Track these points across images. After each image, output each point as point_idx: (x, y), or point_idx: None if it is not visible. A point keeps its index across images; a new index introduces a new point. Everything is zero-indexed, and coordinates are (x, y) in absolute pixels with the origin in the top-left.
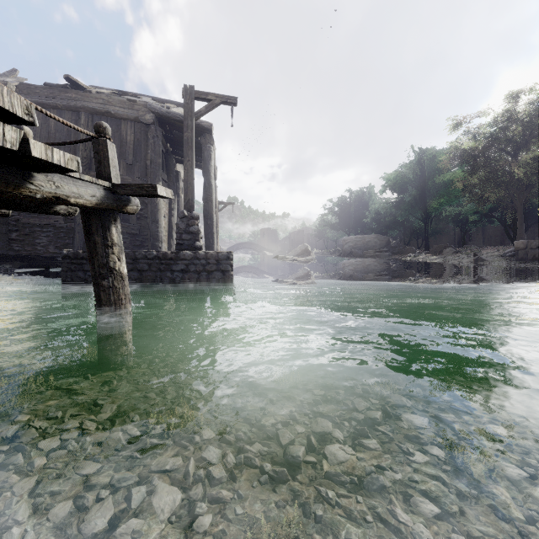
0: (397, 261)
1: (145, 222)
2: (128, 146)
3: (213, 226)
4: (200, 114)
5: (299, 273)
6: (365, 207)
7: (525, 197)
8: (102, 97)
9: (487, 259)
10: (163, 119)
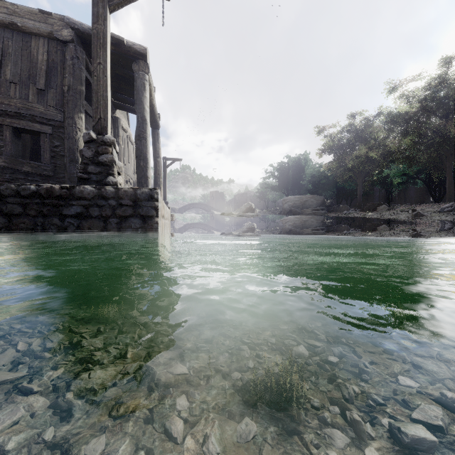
0: (335, 218)
1: (61, 162)
2: (39, 67)
3: (147, 168)
4: (117, 1)
5: (245, 228)
6: (301, 171)
7: (454, 157)
8: (6, 5)
9: (425, 214)
10: (86, 38)
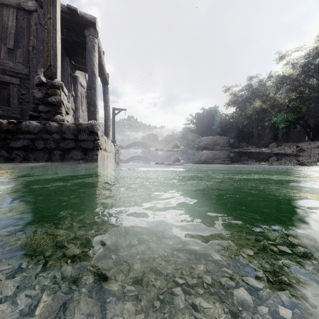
0: (237, 152)
1: (27, 107)
2: (9, 31)
3: (96, 112)
4: None
5: (172, 160)
6: (212, 119)
7: None
8: None
9: (306, 150)
10: None
